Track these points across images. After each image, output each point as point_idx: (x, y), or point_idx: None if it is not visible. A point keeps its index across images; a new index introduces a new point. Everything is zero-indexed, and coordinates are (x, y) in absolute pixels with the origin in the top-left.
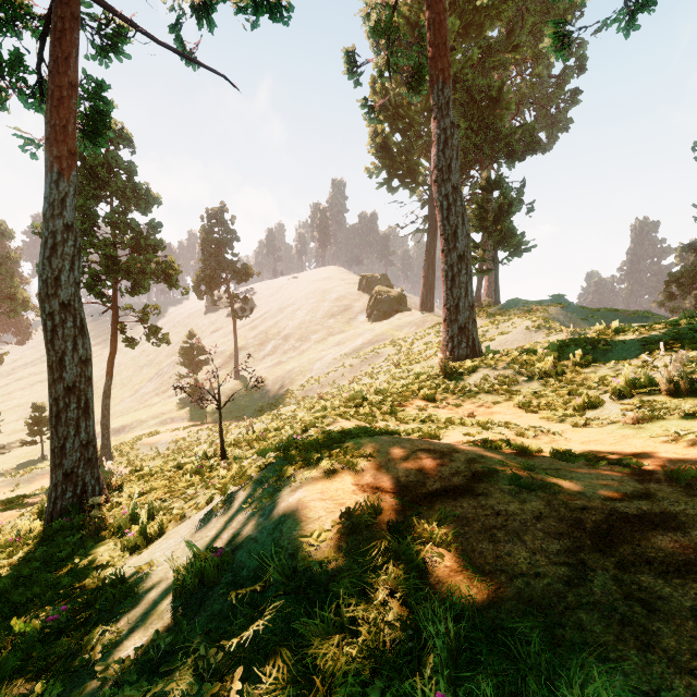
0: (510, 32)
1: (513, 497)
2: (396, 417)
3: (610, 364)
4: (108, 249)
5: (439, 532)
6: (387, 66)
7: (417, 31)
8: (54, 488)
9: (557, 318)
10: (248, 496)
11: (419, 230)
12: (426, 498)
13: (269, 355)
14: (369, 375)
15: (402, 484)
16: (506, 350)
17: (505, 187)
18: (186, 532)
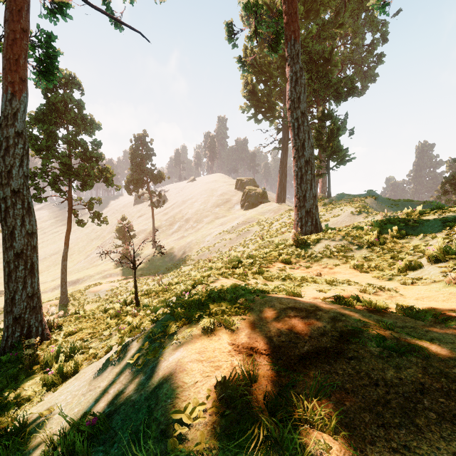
0: (337, 14)
1: (386, 362)
2: (263, 276)
3: (419, 236)
4: (64, 159)
5: (321, 411)
6: (254, 33)
7: (275, 8)
8: (7, 329)
9: (371, 206)
10: (139, 348)
11: (276, 148)
12: (299, 361)
13: (176, 232)
14: (242, 245)
15: (275, 344)
16: (338, 227)
17: (335, 118)
18: (89, 376)
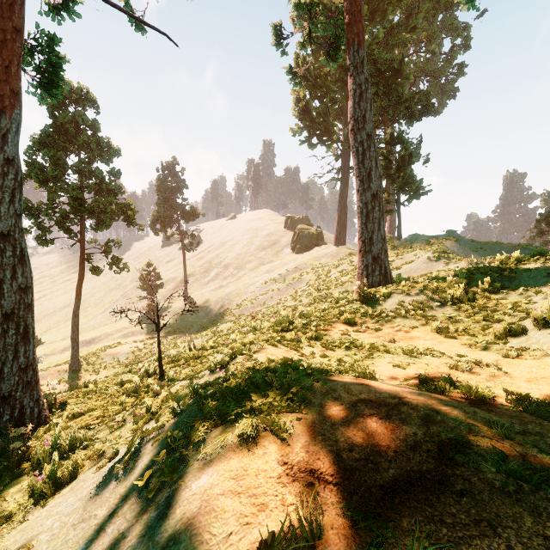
0: (408, 16)
1: (515, 501)
2: (321, 342)
3: (519, 291)
4: (75, 193)
5: None
6: (308, 38)
7: (334, 6)
8: None
9: (452, 250)
10: (153, 456)
11: (334, 179)
12: (384, 498)
13: (212, 280)
14: (293, 297)
15: (345, 465)
16: (412, 277)
17: (406, 142)
18: (87, 490)
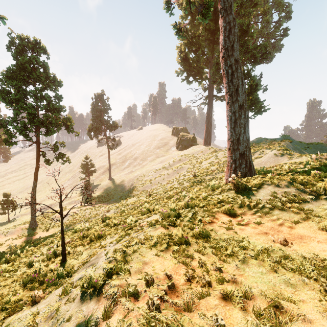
0: None
1: None
2: (210, 245)
3: None
4: (30, 110)
5: None
6: (188, 1)
7: None
8: None
9: (288, 148)
10: None
11: (203, 103)
12: None
13: (126, 167)
14: (178, 180)
15: None
16: (265, 168)
17: (253, 76)
18: None
